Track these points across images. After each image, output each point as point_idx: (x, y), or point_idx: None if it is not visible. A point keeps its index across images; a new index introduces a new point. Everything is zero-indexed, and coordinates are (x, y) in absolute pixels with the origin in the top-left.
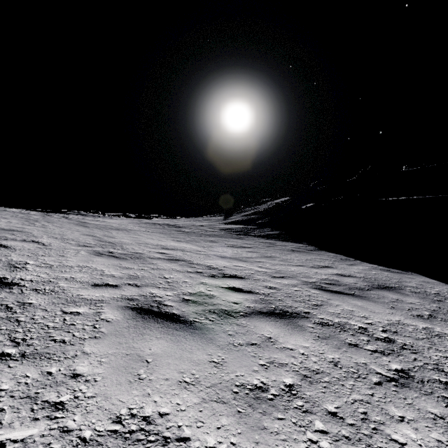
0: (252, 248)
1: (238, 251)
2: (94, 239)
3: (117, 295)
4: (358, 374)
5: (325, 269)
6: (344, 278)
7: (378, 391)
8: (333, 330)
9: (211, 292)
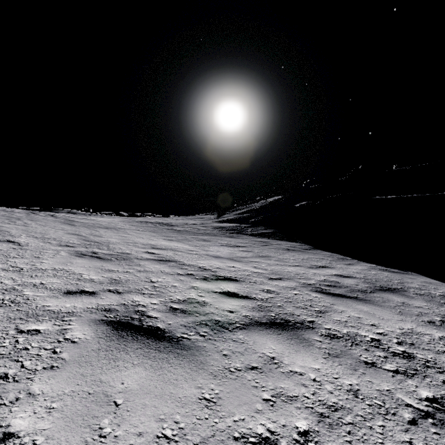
0: (246, 247)
1: (232, 250)
2: (79, 238)
3: (93, 304)
4: (385, 408)
5: (323, 269)
6: (343, 279)
7: (416, 435)
8: (344, 343)
9: (203, 298)
